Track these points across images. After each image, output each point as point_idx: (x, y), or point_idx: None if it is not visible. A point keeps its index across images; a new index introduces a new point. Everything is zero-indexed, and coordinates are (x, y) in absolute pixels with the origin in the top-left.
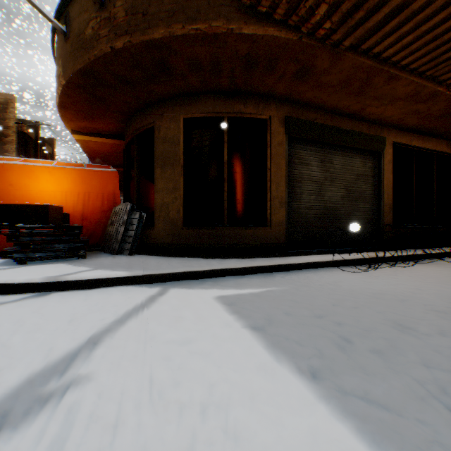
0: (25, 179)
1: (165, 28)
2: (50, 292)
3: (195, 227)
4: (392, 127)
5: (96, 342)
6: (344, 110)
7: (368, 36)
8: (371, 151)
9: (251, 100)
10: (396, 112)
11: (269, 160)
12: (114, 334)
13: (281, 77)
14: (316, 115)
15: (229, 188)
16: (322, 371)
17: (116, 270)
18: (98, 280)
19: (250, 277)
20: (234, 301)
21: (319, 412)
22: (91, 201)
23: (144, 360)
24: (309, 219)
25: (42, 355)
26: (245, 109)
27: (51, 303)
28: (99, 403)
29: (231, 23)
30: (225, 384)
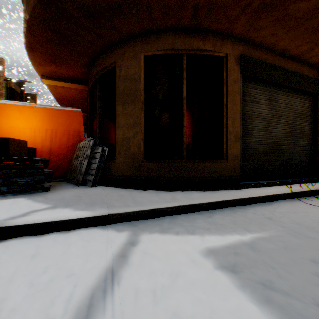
0: None
1: None
2: None
3: (155, 161)
4: None
5: None
6: (291, 52)
7: None
8: (308, 92)
9: (209, 38)
10: None
11: (225, 96)
12: None
13: (247, 7)
14: (266, 56)
15: (187, 123)
16: None
17: (77, 208)
18: (55, 222)
19: (220, 213)
20: (234, 262)
21: None
22: (58, 137)
23: None
24: (258, 153)
25: None
26: (204, 46)
27: None
28: None
29: None
30: None
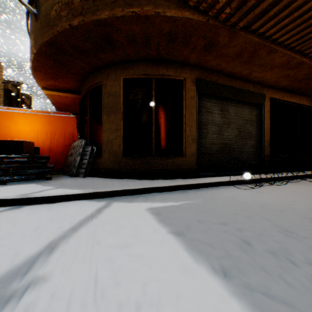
0: (6, 122)
1: (109, 11)
2: (22, 206)
3: (131, 157)
4: (270, 87)
5: (54, 247)
6: (237, 75)
7: (256, 20)
8: (255, 103)
9: (171, 66)
10: (273, 76)
11: (184, 109)
12: (69, 240)
13: (193, 49)
14: (218, 78)
15: (156, 129)
16: (231, 270)
17: (73, 188)
18: (59, 196)
19: (171, 193)
20: (160, 212)
21: (233, 308)
22: (56, 138)
23: (91, 262)
24: (212, 151)
25: (9, 259)
26: (167, 72)
27: (22, 214)
28: (51, 303)
29: (158, 8)
30: (155, 283)
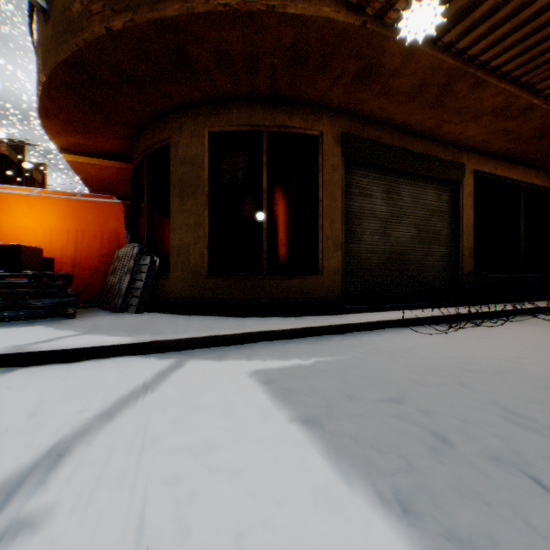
0: None
1: (181, 2)
2: (15, 368)
3: (224, 277)
4: (473, 151)
5: (64, 453)
6: (415, 128)
7: (452, 25)
8: (447, 180)
9: (297, 110)
10: (479, 131)
11: (321, 189)
12: (95, 437)
13: (337, 79)
14: (381, 133)
15: (269, 225)
16: (416, 499)
17: (114, 334)
18: (86, 349)
19: (297, 342)
20: (276, 379)
21: None
22: (87, 241)
23: (134, 485)
24: (371, 266)
25: None
26: (290, 122)
27: (11, 385)
28: None
29: None
30: (263, 532)
